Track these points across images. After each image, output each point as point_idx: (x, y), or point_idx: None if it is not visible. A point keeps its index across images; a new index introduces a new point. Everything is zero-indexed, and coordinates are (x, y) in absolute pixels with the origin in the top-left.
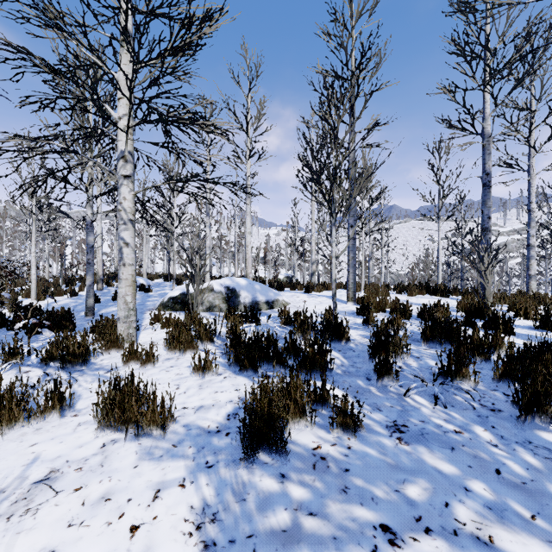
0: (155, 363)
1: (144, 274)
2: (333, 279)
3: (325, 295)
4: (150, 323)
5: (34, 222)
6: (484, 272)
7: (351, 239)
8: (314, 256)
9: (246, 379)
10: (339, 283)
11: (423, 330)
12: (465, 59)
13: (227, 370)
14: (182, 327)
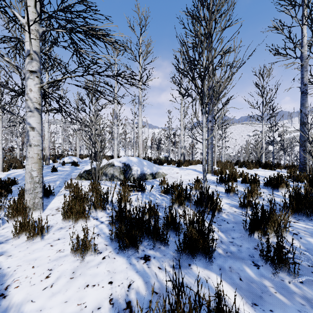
0: (45, 234)
1: (77, 155)
2: (203, 158)
3: (191, 168)
4: (64, 190)
5: (1, 120)
6: (312, 153)
7: (210, 130)
8: (182, 143)
9: (124, 262)
10: (198, 160)
11: (286, 202)
12: (290, 4)
13: (108, 246)
14: (80, 197)
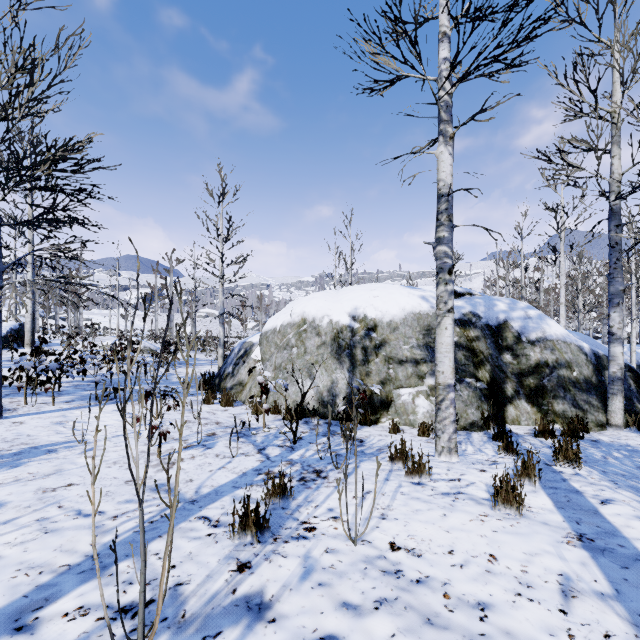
0: None
1: None
2: None
3: None
4: None
5: None
6: None
7: None
8: None
9: None
10: None
11: None
12: None
13: None
14: None
